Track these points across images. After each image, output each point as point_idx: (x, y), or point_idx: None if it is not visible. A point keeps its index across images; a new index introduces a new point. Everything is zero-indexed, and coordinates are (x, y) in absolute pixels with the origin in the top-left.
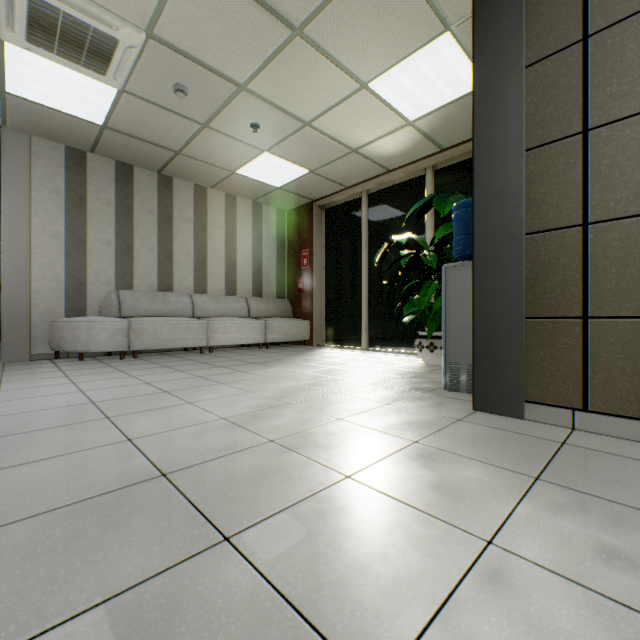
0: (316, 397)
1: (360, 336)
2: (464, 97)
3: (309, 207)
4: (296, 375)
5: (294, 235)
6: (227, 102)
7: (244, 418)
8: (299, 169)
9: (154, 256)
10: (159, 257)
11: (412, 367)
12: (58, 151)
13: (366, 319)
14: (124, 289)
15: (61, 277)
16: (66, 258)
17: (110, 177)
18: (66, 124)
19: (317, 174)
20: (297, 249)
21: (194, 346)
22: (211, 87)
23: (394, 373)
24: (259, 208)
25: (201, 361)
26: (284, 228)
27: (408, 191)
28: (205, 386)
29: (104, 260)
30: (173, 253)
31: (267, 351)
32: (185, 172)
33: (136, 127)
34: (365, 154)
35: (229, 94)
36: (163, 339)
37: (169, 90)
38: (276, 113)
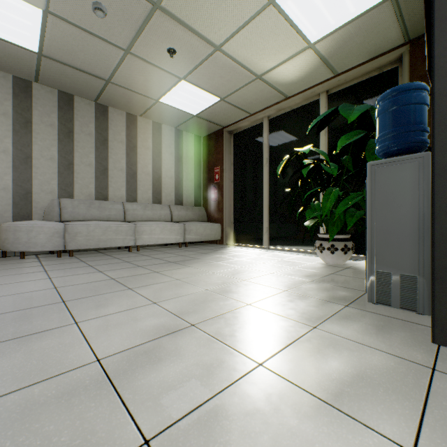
0: (226, 313)
1: (262, 237)
2: (365, 13)
3: (220, 133)
4: (206, 277)
5: (208, 156)
6: (144, 24)
7: (126, 360)
8: (211, 97)
9: (92, 171)
10: (96, 172)
11: (315, 267)
12: (6, 80)
13: (267, 223)
14: (65, 198)
15: (9, 187)
16: (13, 171)
17: (53, 104)
18: (7, 52)
19: (226, 102)
20: (210, 167)
21: (123, 245)
22: (127, 6)
23: (301, 275)
24: (180, 134)
25: (125, 260)
26: (200, 150)
27: (304, 114)
28: (110, 293)
29: (48, 173)
30: (108, 169)
31: (185, 249)
32: (117, 101)
33: (68, 54)
34: (268, 81)
35: (145, 14)
36: (95, 240)
37: (89, 10)
38: (189, 36)
